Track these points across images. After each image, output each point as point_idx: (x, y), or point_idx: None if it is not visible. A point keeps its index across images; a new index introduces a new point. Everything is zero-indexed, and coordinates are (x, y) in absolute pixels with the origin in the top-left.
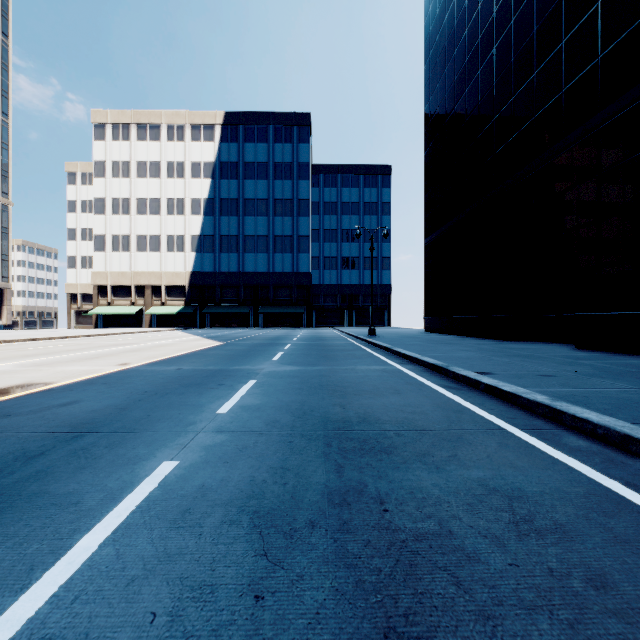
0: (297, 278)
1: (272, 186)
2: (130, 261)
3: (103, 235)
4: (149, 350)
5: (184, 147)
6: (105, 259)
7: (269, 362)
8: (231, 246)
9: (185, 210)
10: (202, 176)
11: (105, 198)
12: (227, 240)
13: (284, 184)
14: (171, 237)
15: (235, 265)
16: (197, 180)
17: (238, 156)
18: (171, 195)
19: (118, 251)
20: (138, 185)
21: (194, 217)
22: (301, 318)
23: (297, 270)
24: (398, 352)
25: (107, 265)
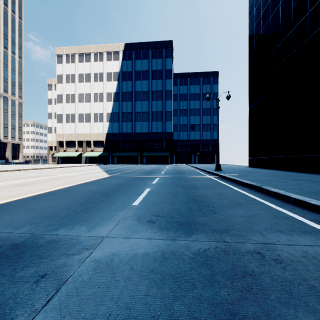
0: (165, 135)
1: (151, 83)
2: (75, 128)
3: (61, 114)
4: (38, 183)
5: (103, 64)
6: (62, 127)
7: (123, 213)
8: (128, 118)
9: (103, 99)
10: (112, 80)
11: (62, 94)
12: (126, 115)
13: (157, 82)
14: (96, 114)
15: (130, 129)
16: (110, 82)
17: (132, 68)
18: (96, 91)
19: (69, 122)
20: (79, 86)
21: (108, 103)
22: (167, 158)
23: (165, 131)
24: (282, 195)
25: (63, 130)
